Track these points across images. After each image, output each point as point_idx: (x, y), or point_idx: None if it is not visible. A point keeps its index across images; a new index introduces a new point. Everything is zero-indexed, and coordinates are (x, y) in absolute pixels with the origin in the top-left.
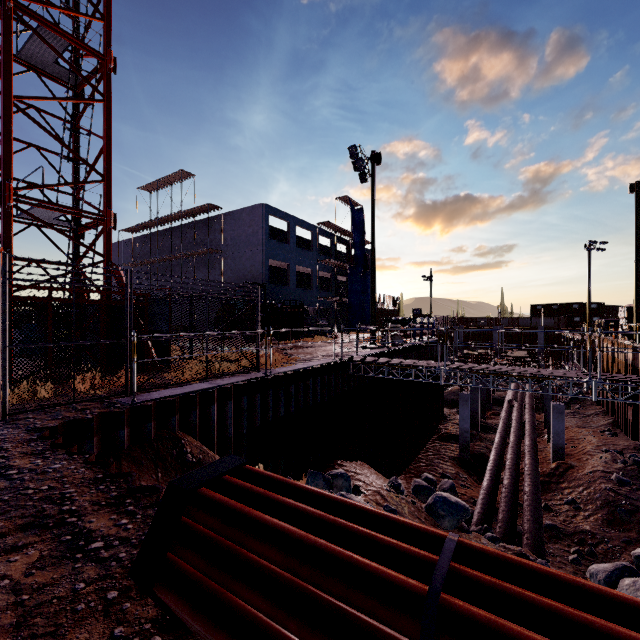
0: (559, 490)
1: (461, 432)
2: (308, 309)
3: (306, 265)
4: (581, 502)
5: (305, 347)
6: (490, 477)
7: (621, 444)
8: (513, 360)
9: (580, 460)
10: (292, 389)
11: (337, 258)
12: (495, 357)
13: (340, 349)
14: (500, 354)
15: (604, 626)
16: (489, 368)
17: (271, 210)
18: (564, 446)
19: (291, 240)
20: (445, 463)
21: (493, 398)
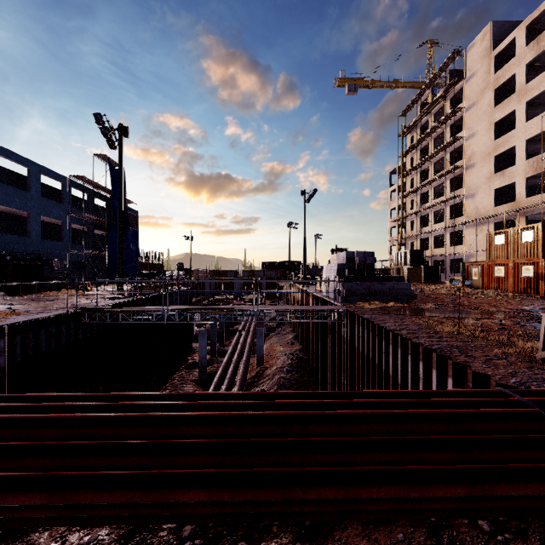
0: (258, 385)
1: (200, 359)
2: (53, 262)
3: (55, 216)
4: (268, 389)
5: (44, 301)
6: (214, 387)
7: (294, 349)
8: (246, 302)
9: (273, 363)
10: (4, 343)
11: (97, 212)
12: (235, 300)
13: (84, 301)
14: (239, 298)
15: (15, 404)
16: (200, 308)
17: (3, 151)
18: (263, 356)
19: (33, 188)
20: (187, 386)
21: (232, 330)
